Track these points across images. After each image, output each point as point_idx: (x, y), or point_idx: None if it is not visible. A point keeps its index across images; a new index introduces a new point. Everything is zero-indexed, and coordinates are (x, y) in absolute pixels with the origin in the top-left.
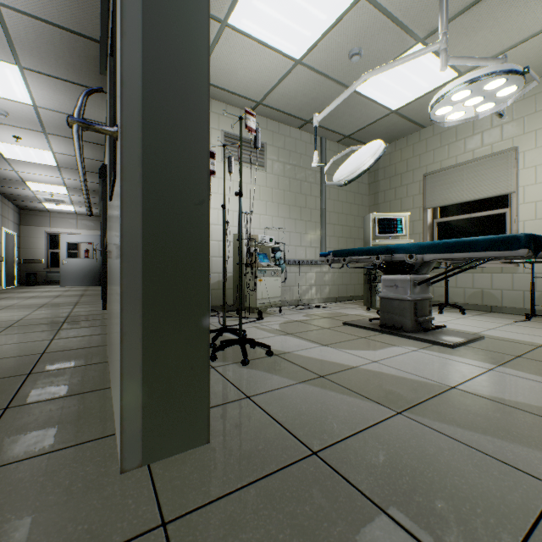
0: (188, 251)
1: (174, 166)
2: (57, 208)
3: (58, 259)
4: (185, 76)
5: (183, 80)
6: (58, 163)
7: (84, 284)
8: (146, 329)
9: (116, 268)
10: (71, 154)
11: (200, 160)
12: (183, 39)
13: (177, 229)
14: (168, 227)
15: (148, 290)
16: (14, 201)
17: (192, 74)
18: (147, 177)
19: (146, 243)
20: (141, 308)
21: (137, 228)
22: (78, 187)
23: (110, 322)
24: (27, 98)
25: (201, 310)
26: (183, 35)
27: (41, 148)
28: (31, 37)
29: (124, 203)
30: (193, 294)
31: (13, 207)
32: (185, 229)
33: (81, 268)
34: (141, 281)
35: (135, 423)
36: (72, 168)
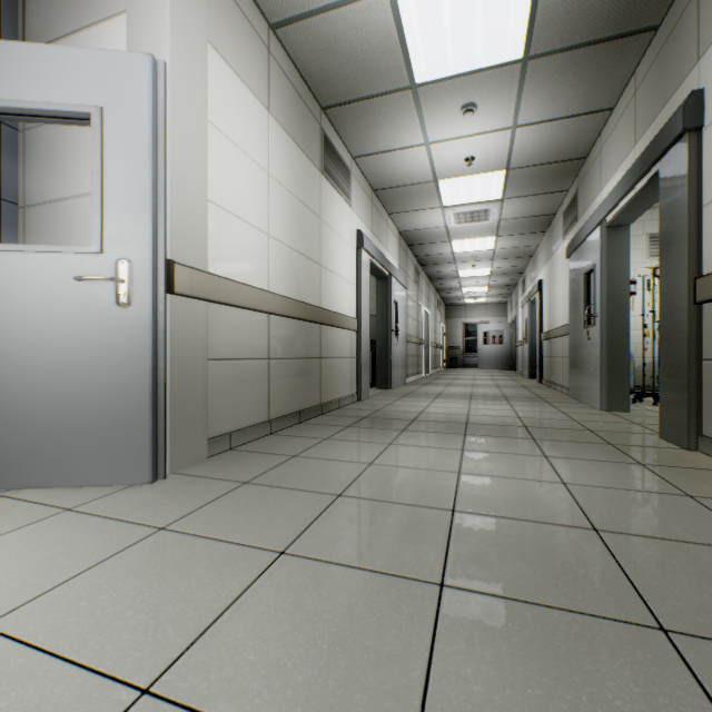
0: (621, 349)
1: (616, 324)
2: (472, 302)
3: (470, 346)
4: (620, 295)
5: (619, 296)
6: (491, 273)
7: (496, 368)
8: (607, 373)
9: (593, 355)
10: (503, 266)
11: (625, 320)
12: (619, 283)
13: (617, 343)
14: (614, 342)
15: (607, 361)
16: (445, 301)
17: (622, 293)
18: (607, 328)
19: (606, 348)
20: (605, 366)
21: (604, 344)
22: (497, 285)
23: (579, 377)
24: (491, 247)
25: (626, 368)
26: (619, 282)
27: (485, 268)
28: (509, 225)
29: (600, 337)
30: (623, 363)
31: (443, 305)
32: (619, 343)
33: (494, 353)
34: (605, 359)
35: (603, 398)
36: (499, 274)
